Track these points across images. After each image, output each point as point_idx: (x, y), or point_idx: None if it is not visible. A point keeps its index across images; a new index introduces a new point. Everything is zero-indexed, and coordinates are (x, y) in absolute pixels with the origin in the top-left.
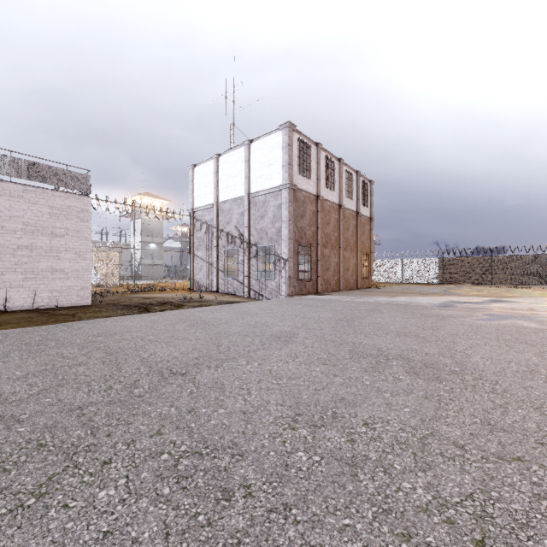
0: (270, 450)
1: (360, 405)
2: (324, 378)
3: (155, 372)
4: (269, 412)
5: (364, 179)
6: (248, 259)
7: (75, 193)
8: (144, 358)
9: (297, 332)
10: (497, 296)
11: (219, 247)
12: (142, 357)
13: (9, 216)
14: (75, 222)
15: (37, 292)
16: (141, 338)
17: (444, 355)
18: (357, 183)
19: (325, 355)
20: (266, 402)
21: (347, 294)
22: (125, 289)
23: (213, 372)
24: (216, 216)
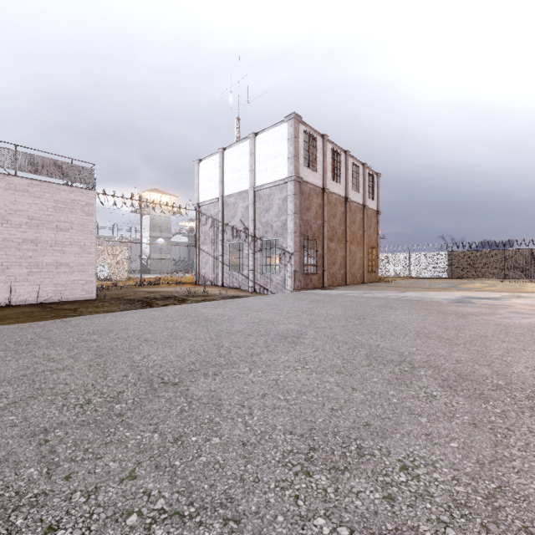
0: (277, 513)
1: (391, 435)
2: (340, 392)
3: (144, 380)
4: (275, 444)
5: (371, 171)
6: (253, 253)
7: (80, 187)
8: (136, 362)
9: (305, 331)
10: (515, 291)
11: (224, 241)
12: (133, 361)
13: (14, 210)
14: (80, 216)
15: (41, 286)
16: (137, 336)
17: (480, 363)
18: (364, 175)
19: (338, 360)
20: (271, 428)
21: (354, 288)
22: (132, 283)
23: (210, 381)
24: (221, 210)
